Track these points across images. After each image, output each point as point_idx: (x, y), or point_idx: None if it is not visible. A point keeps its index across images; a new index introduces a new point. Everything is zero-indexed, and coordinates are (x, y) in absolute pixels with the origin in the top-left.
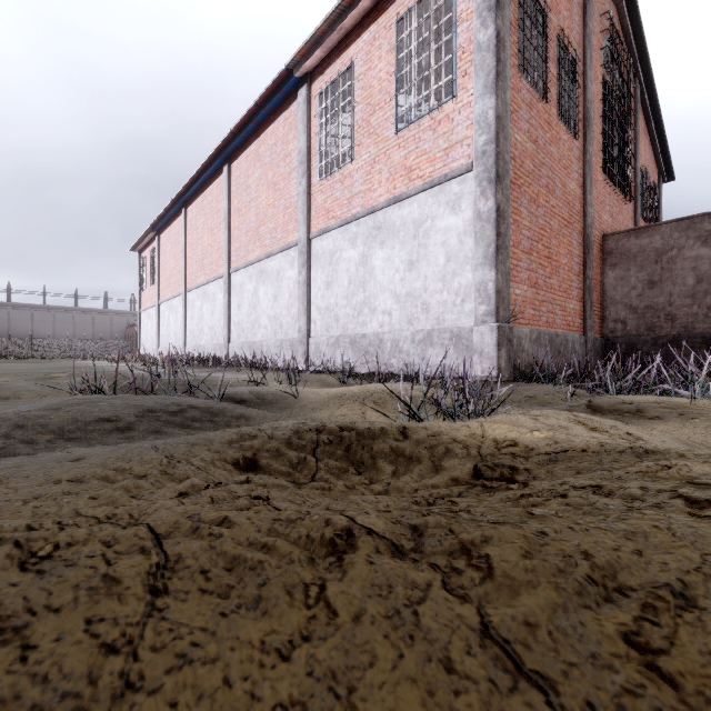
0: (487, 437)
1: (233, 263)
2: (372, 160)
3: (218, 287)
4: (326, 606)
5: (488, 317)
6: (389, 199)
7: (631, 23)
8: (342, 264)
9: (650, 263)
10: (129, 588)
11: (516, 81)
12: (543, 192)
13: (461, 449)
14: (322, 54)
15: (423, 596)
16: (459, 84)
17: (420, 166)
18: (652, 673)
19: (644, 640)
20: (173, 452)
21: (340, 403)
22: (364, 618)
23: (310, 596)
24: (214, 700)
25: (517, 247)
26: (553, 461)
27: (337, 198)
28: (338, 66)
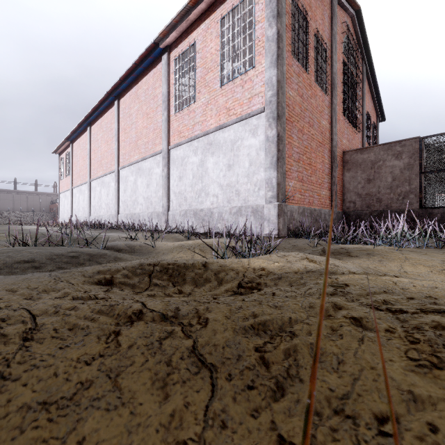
0: (250, 266)
1: (121, 163)
2: (207, 102)
3: (111, 178)
4: (116, 342)
5: (272, 199)
6: (216, 126)
7: (360, 29)
8: (189, 166)
9: (368, 169)
10: (11, 338)
11: (289, 60)
12: (307, 126)
13: (234, 273)
14: (177, 35)
15: (168, 336)
16: (257, 60)
17: (234, 107)
18: (261, 361)
19: (264, 349)
20: (60, 277)
21: (180, 250)
22: (134, 347)
23: (109, 338)
24: (47, 383)
25: (290, 158)
26: (279, 278)
27: (185, 124)
28: (186, 43)
